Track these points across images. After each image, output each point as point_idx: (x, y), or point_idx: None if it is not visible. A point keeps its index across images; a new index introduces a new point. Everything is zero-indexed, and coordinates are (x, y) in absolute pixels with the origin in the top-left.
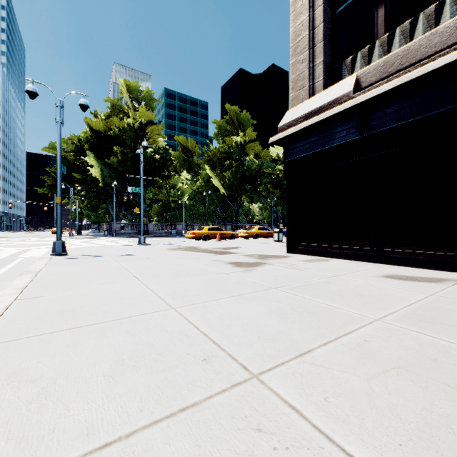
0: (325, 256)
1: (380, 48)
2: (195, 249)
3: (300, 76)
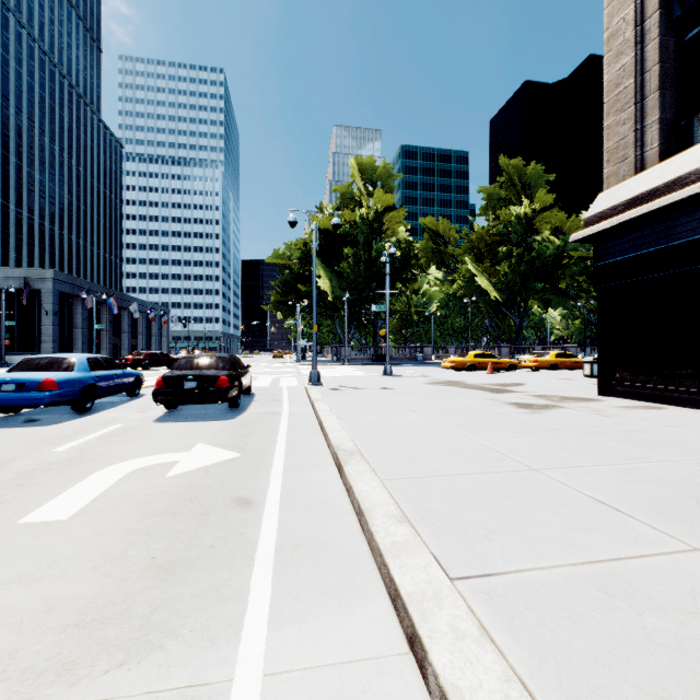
0: (661, 403)
1: None
2: (460, 384)
3: (620, 144)
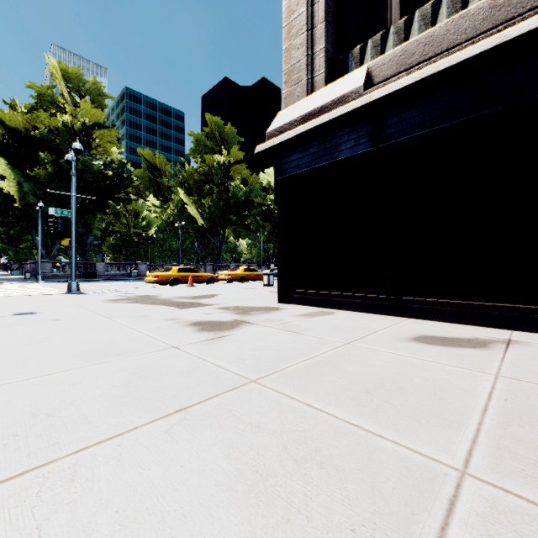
0: (327, 307)
1: (396, 37)
2: (150, 300)
3: (295, 66)
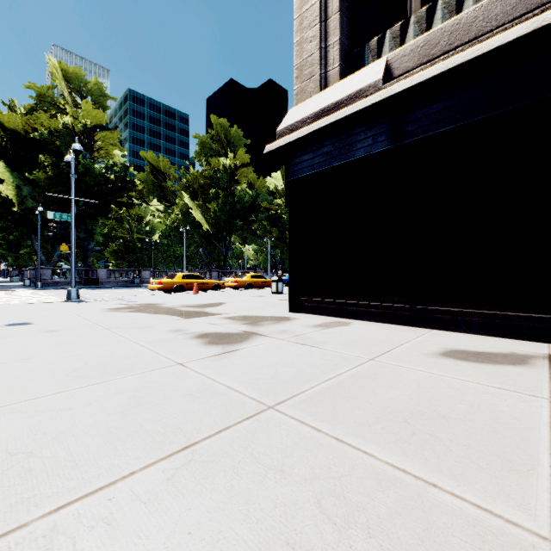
0: (342, 317)
1: (417, 26)
2: (153, 308)
3: (307, 61)
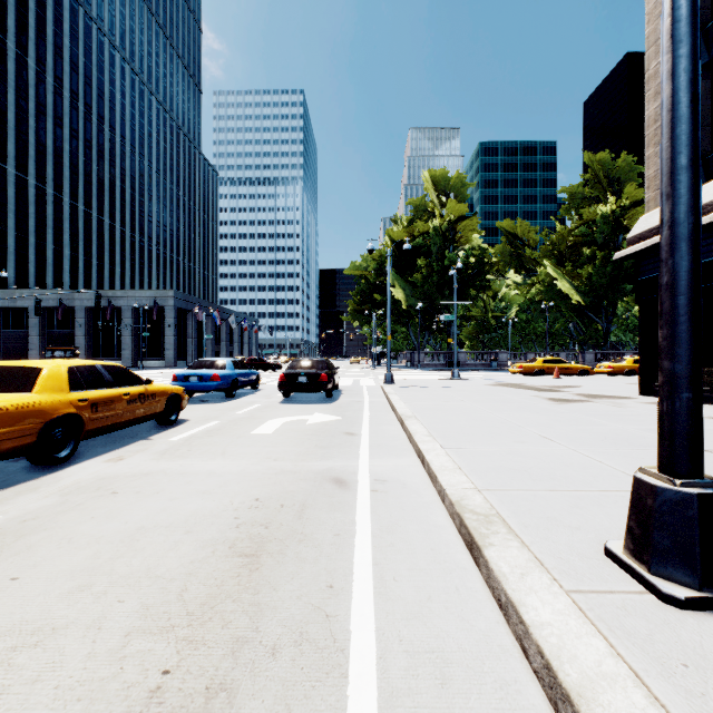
0: None
1: None
2: (517, 386)
3: (657, 173)
